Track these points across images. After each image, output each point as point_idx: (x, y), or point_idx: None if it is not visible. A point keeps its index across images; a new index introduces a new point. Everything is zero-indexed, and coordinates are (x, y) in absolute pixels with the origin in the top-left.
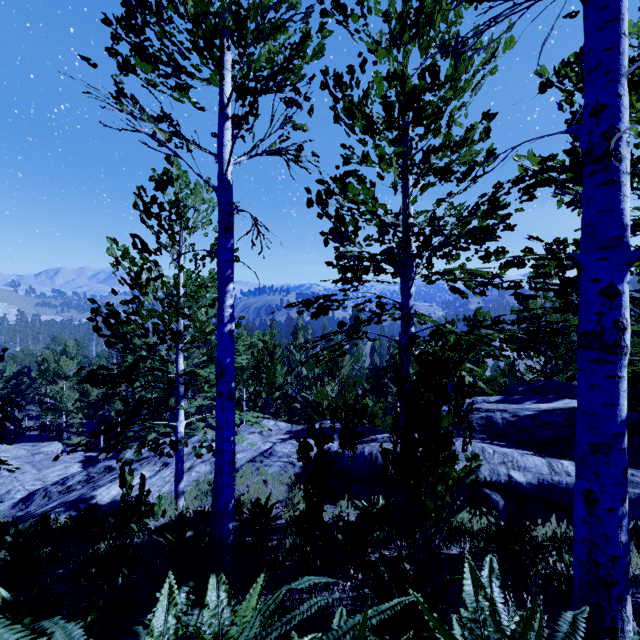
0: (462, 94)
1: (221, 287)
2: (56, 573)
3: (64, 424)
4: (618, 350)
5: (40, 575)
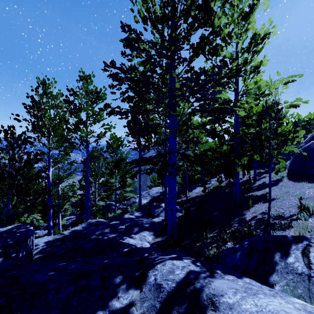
0: None
1: None
2: None
3: None
4: None
5: None
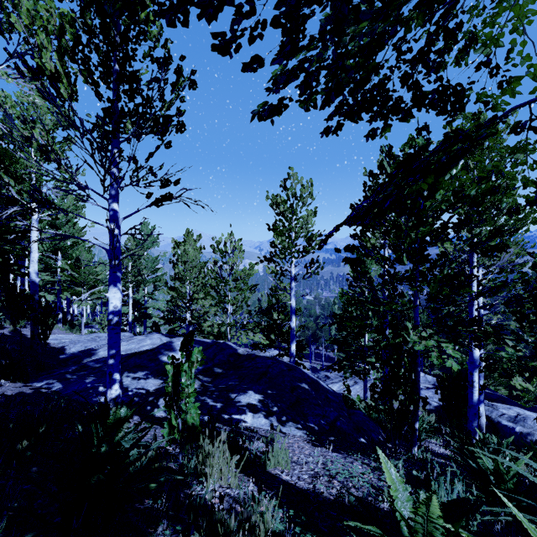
0: None
1: None
2: None
3: None
4: (472, 386)
5: None
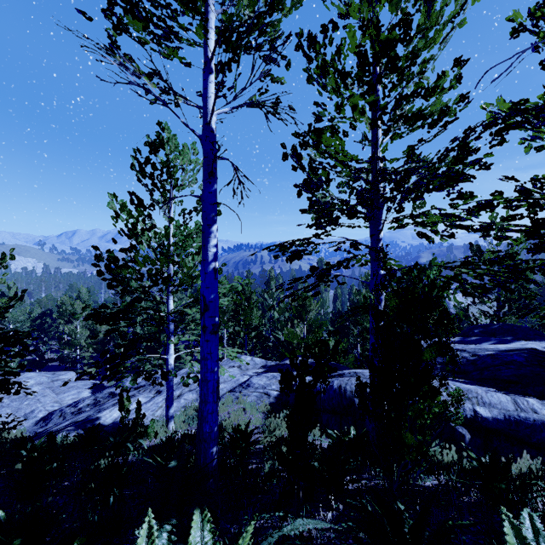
0: (432, 45)
1: (205, 228)
2: (62, 485)
3: (78, 357)
4: None
5: (47, 487)
